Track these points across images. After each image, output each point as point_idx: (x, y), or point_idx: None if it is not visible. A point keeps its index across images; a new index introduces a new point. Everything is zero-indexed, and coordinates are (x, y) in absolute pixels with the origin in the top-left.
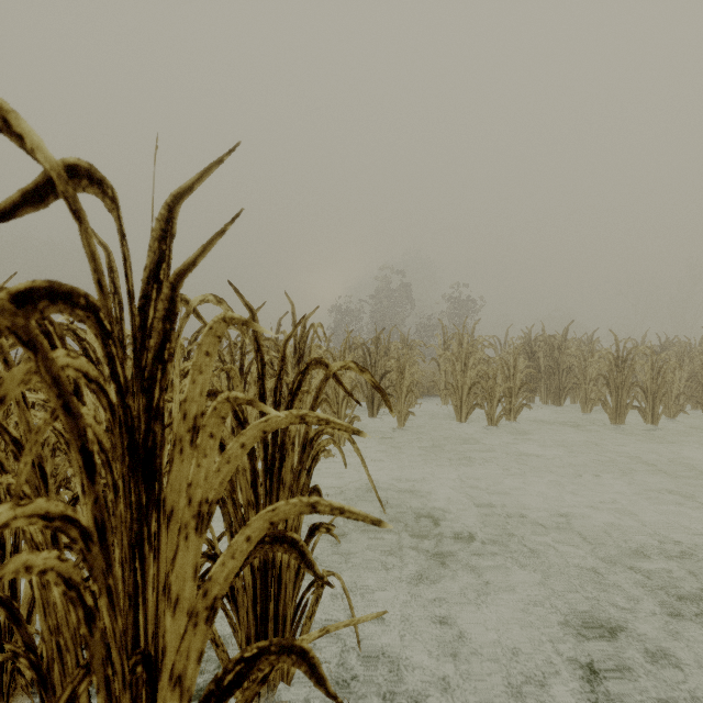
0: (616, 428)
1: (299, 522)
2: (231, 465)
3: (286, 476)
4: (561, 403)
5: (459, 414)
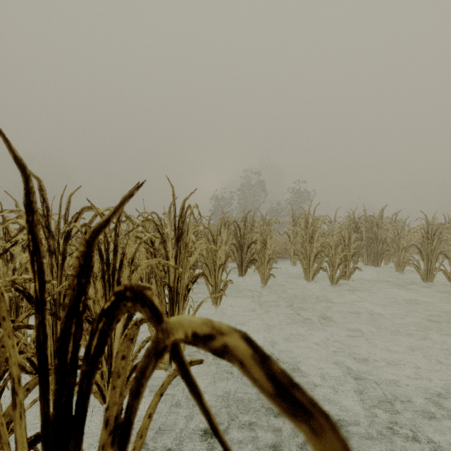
0: (427, 286)
1: None
2: None
3: None
4: (378, 264)
5: (307, 275)
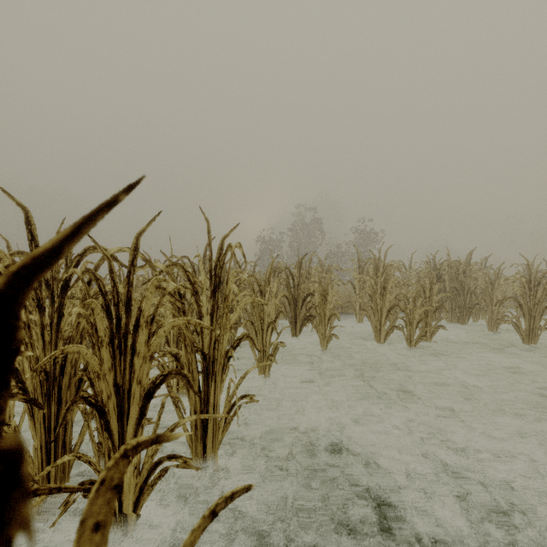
0: (529, 349)
1: None
2: None
3: None
4: (465, 322)
5: (378, 335)
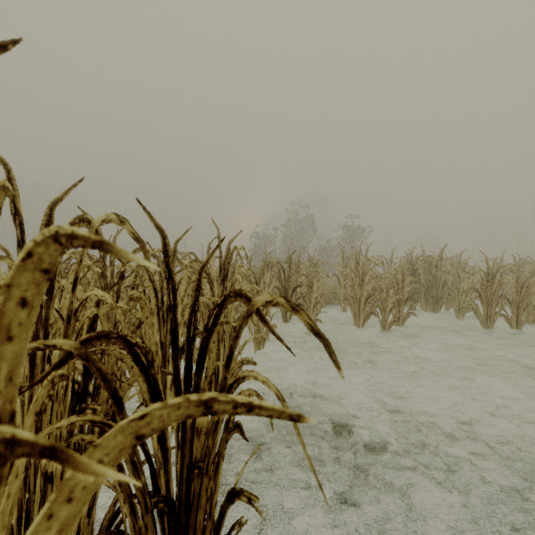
0: (487, 332)
1: (215, 482)
2: (72, 507)
3: (202, 420)
4: (438, 310)
5: (357, 321)
